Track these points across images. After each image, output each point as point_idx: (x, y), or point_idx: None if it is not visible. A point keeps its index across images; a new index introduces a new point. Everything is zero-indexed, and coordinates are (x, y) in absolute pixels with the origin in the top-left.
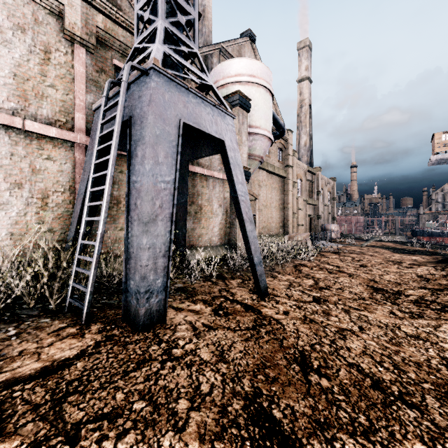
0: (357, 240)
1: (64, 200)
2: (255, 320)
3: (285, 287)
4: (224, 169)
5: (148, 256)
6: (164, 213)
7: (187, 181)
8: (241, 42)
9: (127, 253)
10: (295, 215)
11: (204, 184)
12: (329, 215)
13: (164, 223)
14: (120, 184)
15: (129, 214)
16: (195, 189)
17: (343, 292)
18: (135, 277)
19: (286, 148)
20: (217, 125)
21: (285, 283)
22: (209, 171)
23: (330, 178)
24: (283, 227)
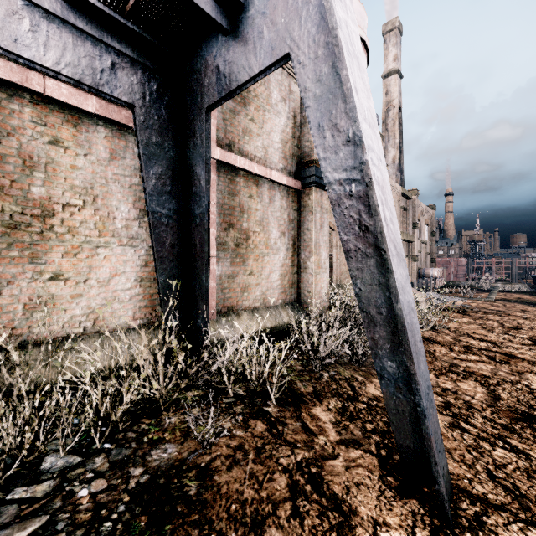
0: (472, 290)
1: None
2: None
3: (447, 421)
4: (289, 169)
5: None
6: None
7: (209, 162)
8: None
9: None
10: None
11: (254, 192)
12: (427, 256)
13: None
14: (52, 171)
15: None
16: (236, 199)
17: None
18: None
19: None
20: None
21: None
22: (263, 168)
23: (427, 206)
24: None
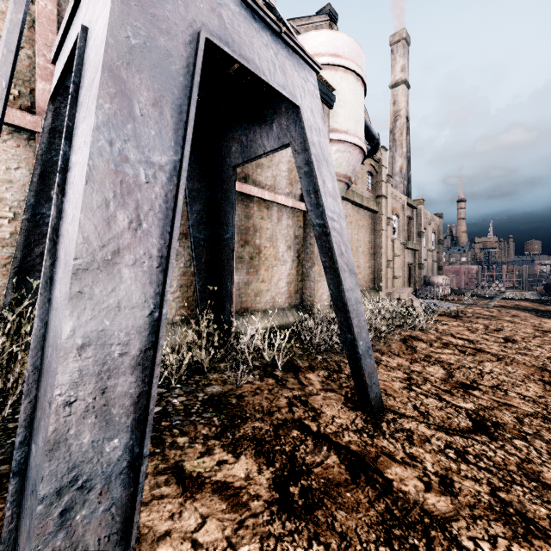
0: (475, 297)
1: (15, 233)
2: (388, 532)
3: (403, 385)
4: (294, 193)
5: (78, 372)
6: (145, 246)
7: (234, 203)
8: (318, 22)
9: (39, 354)
10: (390, 264)
11: (265, 214)
12: (433, 264)
13: (141, 273)
14: None
15: (55, 249)
16: (250, 221)
17: (508, 396)
18: (37, 436)
19: (378, 171)
20: (285, 75)
21: (399, 376)
22: (272, 195)
23: (434, 215)
24: (374, 280)
